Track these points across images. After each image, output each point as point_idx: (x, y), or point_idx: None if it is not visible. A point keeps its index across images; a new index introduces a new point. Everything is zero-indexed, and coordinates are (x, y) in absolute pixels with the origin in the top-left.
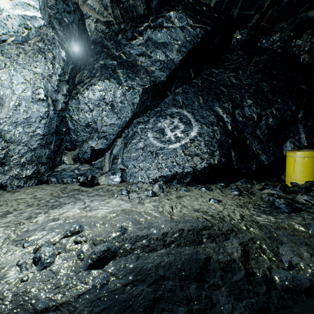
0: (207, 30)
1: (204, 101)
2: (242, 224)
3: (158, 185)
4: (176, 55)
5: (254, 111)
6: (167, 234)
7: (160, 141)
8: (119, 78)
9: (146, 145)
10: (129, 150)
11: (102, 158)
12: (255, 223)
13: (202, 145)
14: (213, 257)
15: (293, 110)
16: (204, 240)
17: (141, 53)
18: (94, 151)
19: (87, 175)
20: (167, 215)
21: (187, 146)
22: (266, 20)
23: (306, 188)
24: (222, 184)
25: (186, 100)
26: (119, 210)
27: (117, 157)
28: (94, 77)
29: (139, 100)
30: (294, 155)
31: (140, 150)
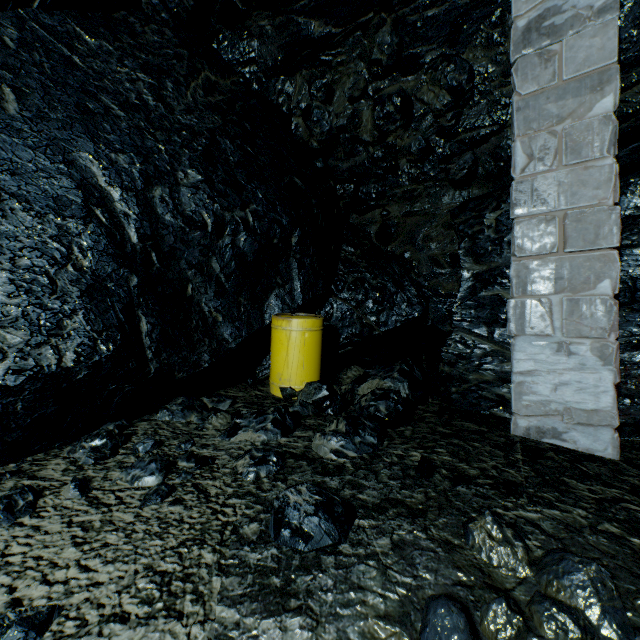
0: None
1: (30, 115)
2: None
3: None
4: None
5: (208, 204)
6: None
7: None
8: None
9: None
10: None
11: None
12: None
13: None
14: None
15: (285, 226)
16: None
17: None
18: None
19: None
20: None
21: None
22: None
23: (317, 404)
24: (101, 441)
25: None
26: None
27: None
28: None
29: None
30: (288, 326)
31: None
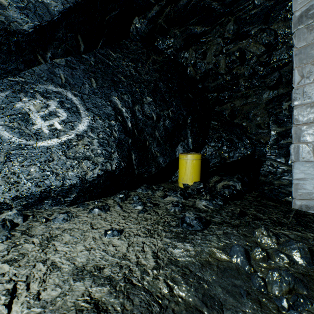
0: None
1: (99, 86)
2: (161, 281)
3: None
4: None
5: (154, 110)
6: None
7: (18, 133)
8: None
9: None
10: None
11: None
12: (176, 267)
13: (95, 145)
14: None
15: (185, 115)
16: None
17: None
18: None
19: None
20: None
21: (71, 145)
22: (164, 19)
23: (198, 190)
24: (122, 195)
25: (72, 79)
26: None
27: None
28: None
29: None
30: (186, 158)
31: None
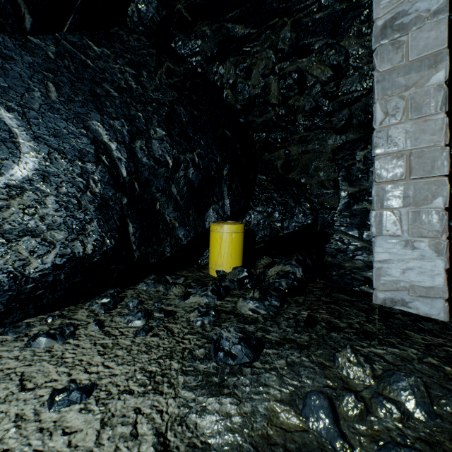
0: None
1: (64, 99)
2: None
3: None
4: None
5: (169, 150)
6: None
7: None
8: None
9: None
10: None
11: None
12: None
13: (50, 206)
14: None
15: (219, 163)
16: None
17: None
18: None
19: None
20: None
21: None
22: (186, 4)
23: (240, 281)
24: (107, 300)
25: (3, 76)
26: None
27: None
28: None
29: None
30: (221, 229)
31: None
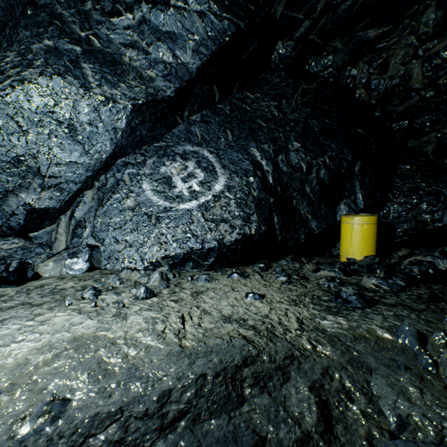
0: (240, 27)
1: (235, 138)
2: (304, 339)
3: (159, 273)
4: (192, 57)
5: (303, 158)
6: (169, 395)
7: (164, 196)
8: (87, 78)
9: (139, 203)
10: (108, 212)
11: (53, 225)
12: (322, 333)
13: (232, 206)
14: (269, 438)
15: (350, 161)
16: (247, 391)
17: (129, 43)
18: (34, 212)
19: (7, 261)
20: (172, 340)
21: (209, 207)
22: (318, 33)
23: (369, 266)
24: (262, 265)
25: (208, 134)
26: (65, 341)
27: (83, 224)
28: (29, 67)
29: (127, 125)
30: (351, 221)
31: (127, 212)
